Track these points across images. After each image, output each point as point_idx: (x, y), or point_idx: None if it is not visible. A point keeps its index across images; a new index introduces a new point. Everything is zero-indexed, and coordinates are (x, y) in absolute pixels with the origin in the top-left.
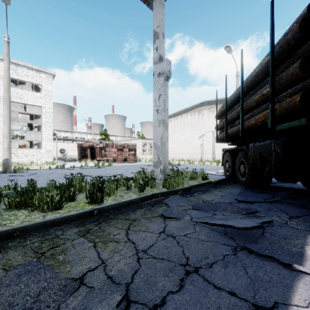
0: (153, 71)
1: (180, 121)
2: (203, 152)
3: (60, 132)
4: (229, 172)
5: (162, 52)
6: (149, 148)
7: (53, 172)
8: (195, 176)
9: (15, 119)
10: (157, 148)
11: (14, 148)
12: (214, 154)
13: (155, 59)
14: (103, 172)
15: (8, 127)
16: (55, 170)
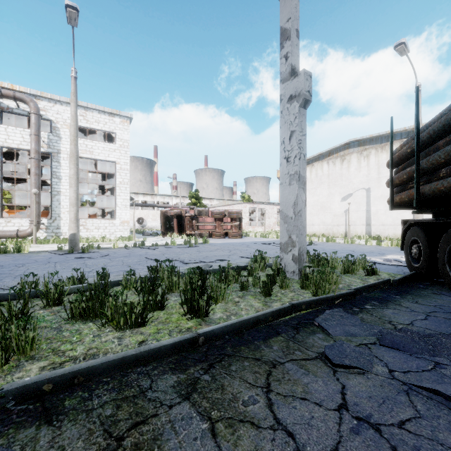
0: (280, 94)
1: (310, 175)
2: (350, 223)
3: (138, 195)
4: (421, 262)
5: (295, 60)
6: (260, 217)
7: (130, 253)
8: (352, 268)
9: (84, 180)
10: (286, 220)
11: (83, 218)
12: (369, 225)
13: (283, 74)
14: (198, 254)
15: (75, 191)
16: (132, 250)
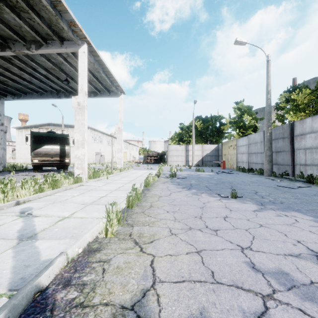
0: None
1: None
2: None
3: None
4: None
5: (3, 121)
6: None
7: None
8: (21, 168)
9: None
10: (0, 158)
11: None
12: None
13: None
14: None
15: None
16: None
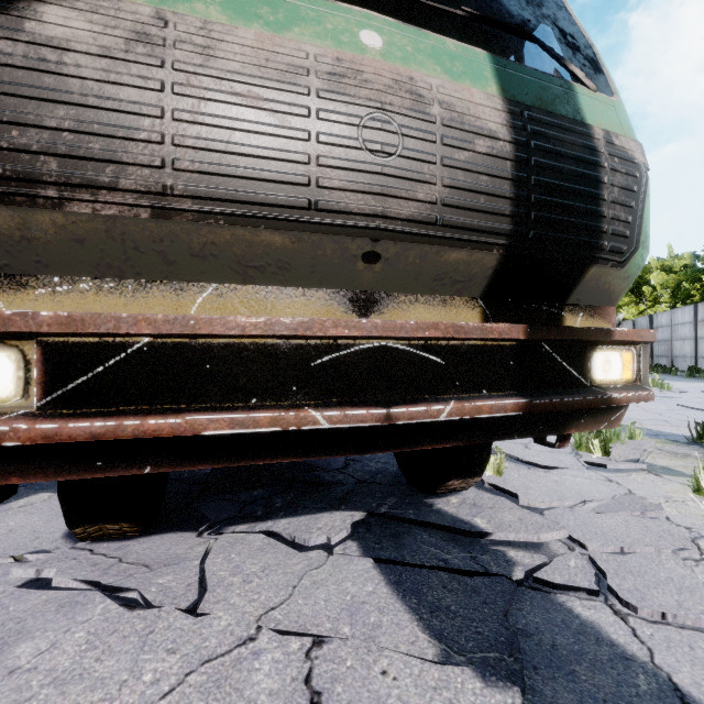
0: None
1: None
2: None
3: None
4: None
5: None
6: None
7: None
8: None
9: None
10: None
11: None
12: None
13: None
14: None
15: None
16: None
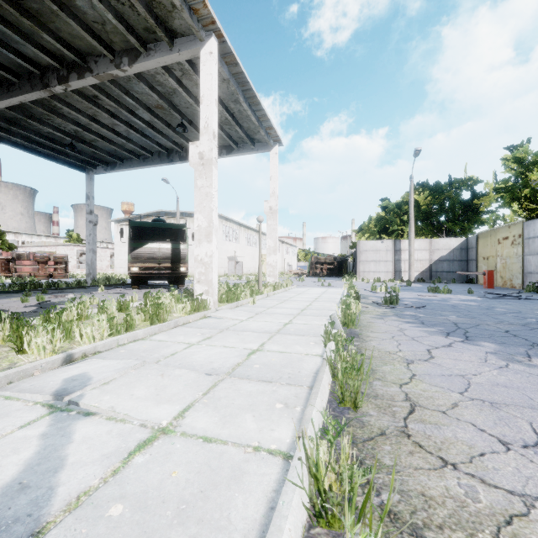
0: (86, 218)
1: None
2: None
3: None
4: None
5: (92, 208)
6: None
7: None
8: (117, 282)
9: None
10: (88, 265)
11: None
12: None
13: (87, 211)
14: None
15: None
16: None
